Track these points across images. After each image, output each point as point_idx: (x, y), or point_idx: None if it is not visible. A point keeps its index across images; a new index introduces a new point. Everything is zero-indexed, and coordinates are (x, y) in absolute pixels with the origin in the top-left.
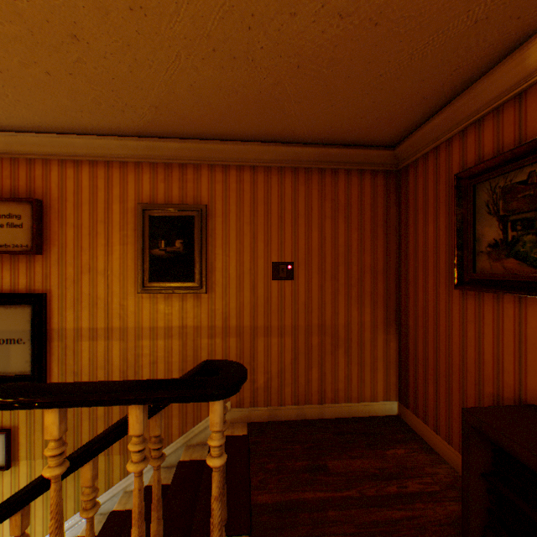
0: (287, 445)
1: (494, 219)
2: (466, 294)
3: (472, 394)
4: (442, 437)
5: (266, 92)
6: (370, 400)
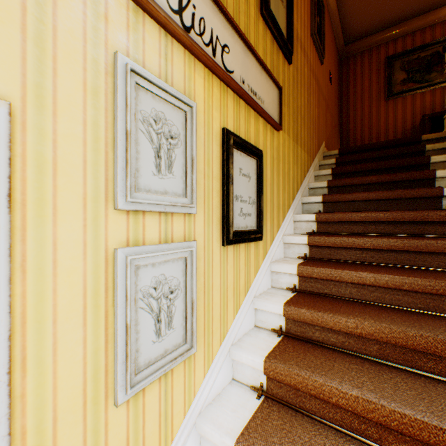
0: None
1: (403, 72)
2: (388, 102)
3: (391, 136)
4: None
5: None
6: None
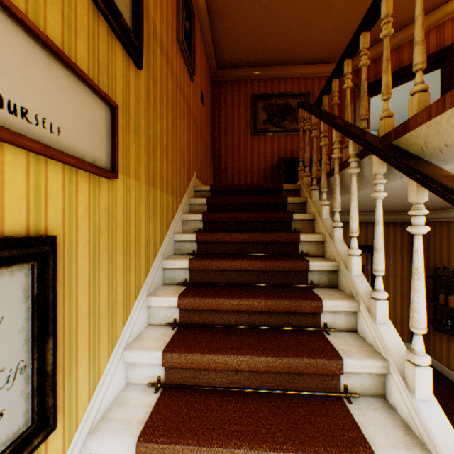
0: None
1: (265, 113)
2: (254, 138)
3: (256, 171)
4: None
5: (255, 3)
6: None
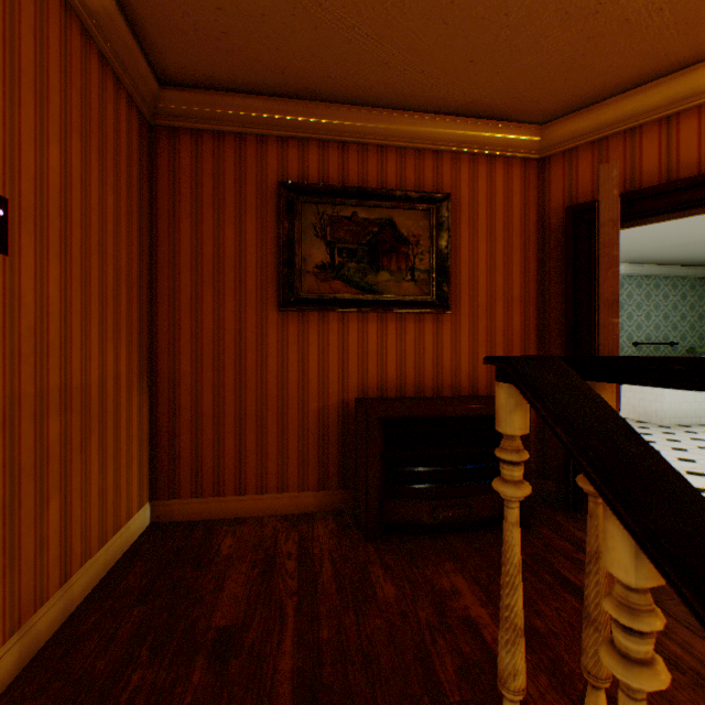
0: (119, 701)
1: (323, 243)
2: (289, 316)
3: (297, 419)
4: (253, 492)
5: None
6: (128, 520)
